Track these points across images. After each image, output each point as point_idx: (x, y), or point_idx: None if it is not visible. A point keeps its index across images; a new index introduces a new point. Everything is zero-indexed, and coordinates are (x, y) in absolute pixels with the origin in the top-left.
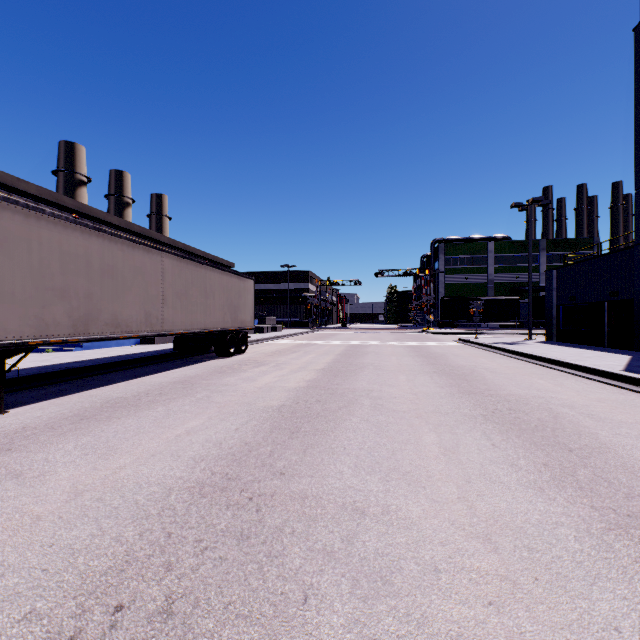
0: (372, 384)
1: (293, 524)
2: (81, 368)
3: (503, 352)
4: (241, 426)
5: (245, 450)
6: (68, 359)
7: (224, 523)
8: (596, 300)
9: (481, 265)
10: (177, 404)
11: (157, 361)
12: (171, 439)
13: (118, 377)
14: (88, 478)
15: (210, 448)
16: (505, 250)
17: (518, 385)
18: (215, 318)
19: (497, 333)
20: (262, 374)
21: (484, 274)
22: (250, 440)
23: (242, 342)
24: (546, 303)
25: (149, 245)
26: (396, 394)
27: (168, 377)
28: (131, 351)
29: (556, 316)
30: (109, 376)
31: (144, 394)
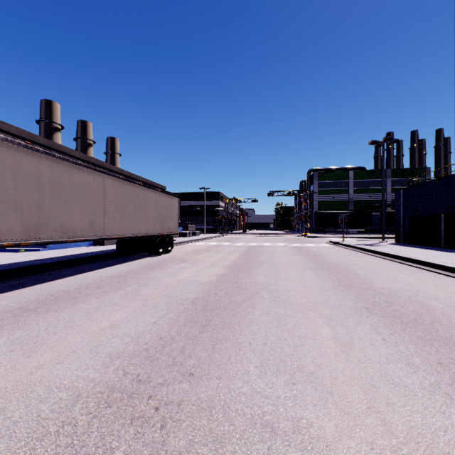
0: (269, 278)
1: (198, 448)
2: (40, 265)
3: (365, 251)
4: (159, 319)
5: (159, 346)
6: (33, 257)
7: (123, 447)
8: (435, 212)
9: (344, 188)
10: (109, 297)
11: (102, 259)
12: (95, 333)
13: (68, 272)
14: (2, 380)
15: (128, 343)
16: (361, 177)
17: (386, 279)
18: (147, 226)
19: (357, 237)
20: (182, 269)
21: (346, 194)
22: (165, 334)
23: (169, 244)
24: (395, 215)
25: (92, 168)
26: (289, 287)
27: (108, 272)
28: (84, 251)
29: (403, 224)
30: (62, 271)
31: (84, 287)
